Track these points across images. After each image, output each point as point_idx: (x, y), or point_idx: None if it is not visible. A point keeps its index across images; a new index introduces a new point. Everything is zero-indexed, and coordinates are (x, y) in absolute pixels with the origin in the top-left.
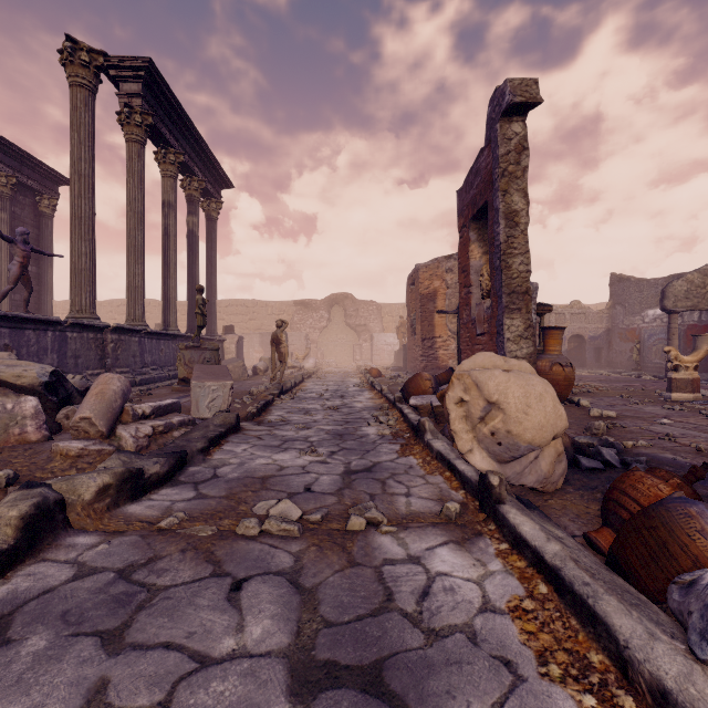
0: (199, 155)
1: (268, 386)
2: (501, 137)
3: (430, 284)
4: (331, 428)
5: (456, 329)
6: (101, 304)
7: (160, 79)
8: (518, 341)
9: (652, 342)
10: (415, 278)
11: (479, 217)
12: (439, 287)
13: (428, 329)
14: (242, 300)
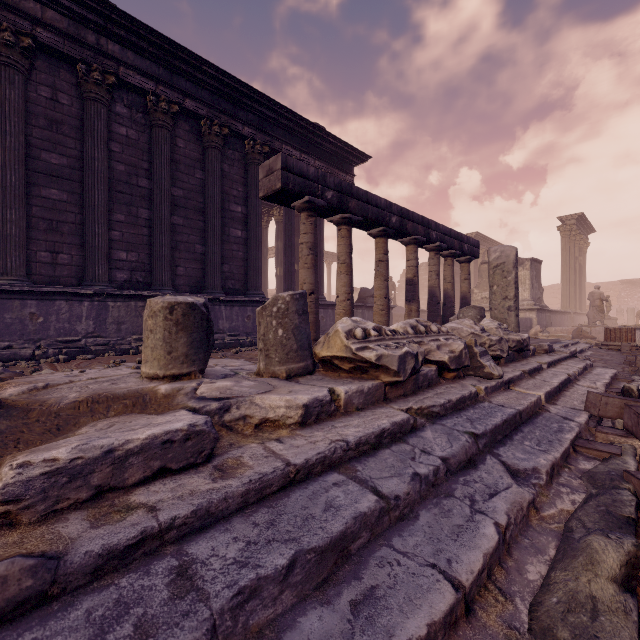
0: (584, 228)
1: None
2: None
3: None
4: None
5: None
6: None
7: (583, 215)
8: None
9: None
10: None
11: None
12: None
13: None
14: None
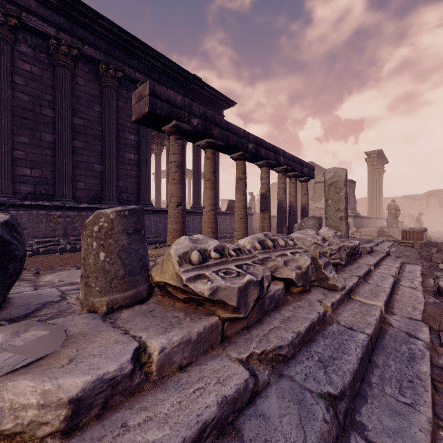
0: (382, 160)
1: None
2: None
3: None
4: None
5: None
6: None
7: (381, 151)
8: None
9: None
10: None
11: None
12: None
13: None
14: None
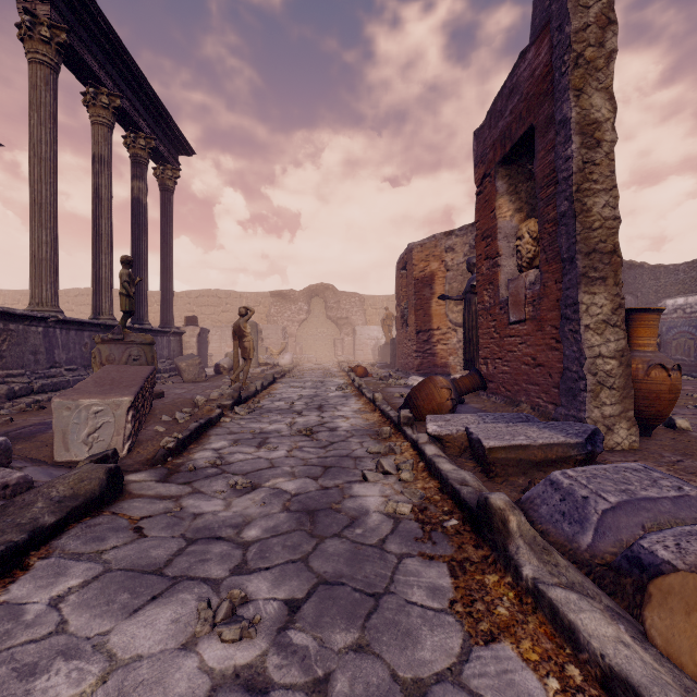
0: (146, 105)
1: (223, 392)
2: (574, 3)
3: (427, 266)
4: (295, 489)
5: (458, 319)
6: None
7: None
8: (602, 329)
9: (671, 335)
10: (407, 260)
11: (512, 158)
12: (437, 269)
13: (424, 319)
14: (214, 290)
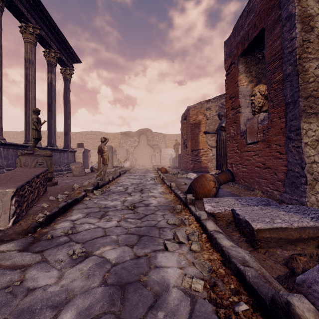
0: (55, 35)
1: (91, 181)
2: None
3: (196, 118)
4: (115, 258)
5: (213, 144)
6: (18, 133)
7: None
8: (315, 145)
9: None
10: (187, 114)
11: (248, 51)
12: (202, 119)
13: (195, 144)
14: (94, 131)
